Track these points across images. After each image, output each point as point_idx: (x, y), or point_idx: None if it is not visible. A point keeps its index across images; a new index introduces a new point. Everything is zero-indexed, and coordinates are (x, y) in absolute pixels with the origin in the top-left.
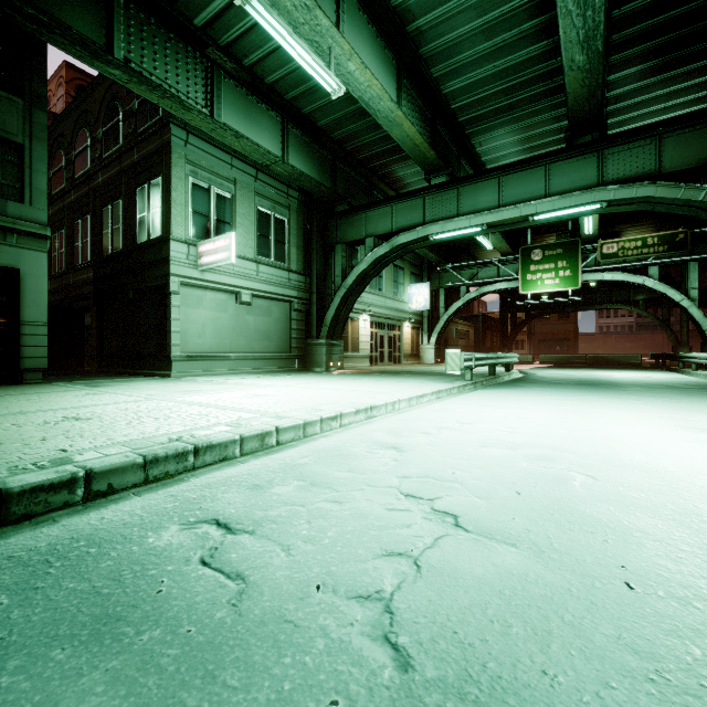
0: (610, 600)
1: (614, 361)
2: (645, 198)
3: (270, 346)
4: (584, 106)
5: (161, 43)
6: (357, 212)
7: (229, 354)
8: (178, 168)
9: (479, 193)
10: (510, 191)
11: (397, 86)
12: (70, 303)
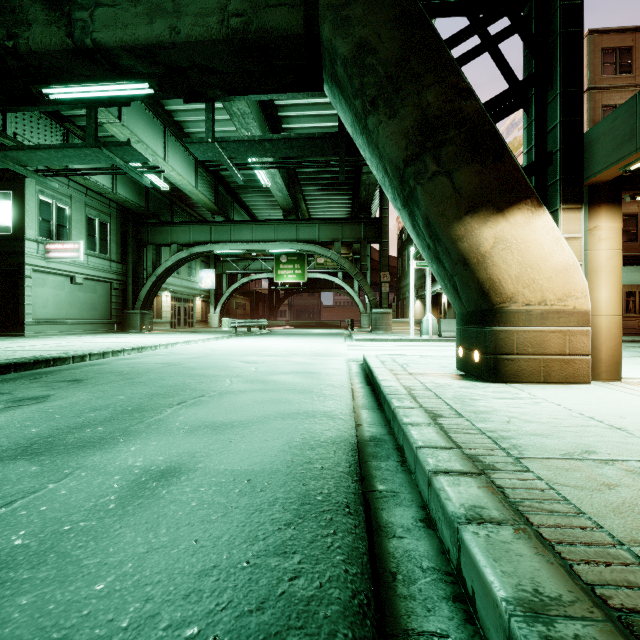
0: (234, 351)
1: (328, 325)
2: (312, 251)
3: (95, 314)
4: (287, 207)
5: (36, 120)
6: (164, 225)
7: (66, 320)
8: (30, 188)
9: (243, 231)
10: (258, 234)
11: (195, 173)
12: None
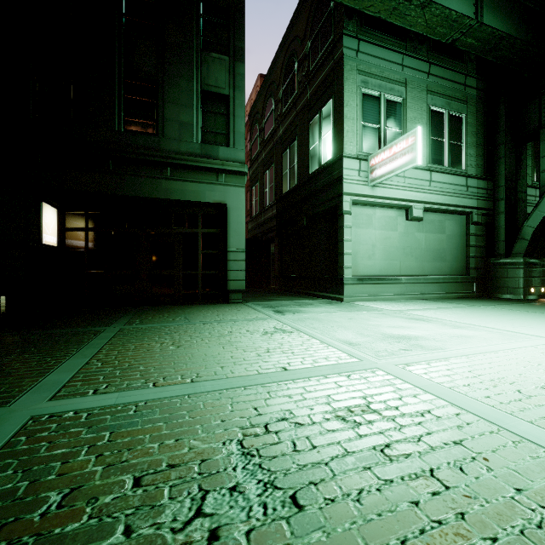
0: None
1: None
2: None
3: (442, 267)
4: None
5: None
6: None
7: (399, 276)
8: (349, 81)
9: None
10: None
11: None
12: (261, 236)
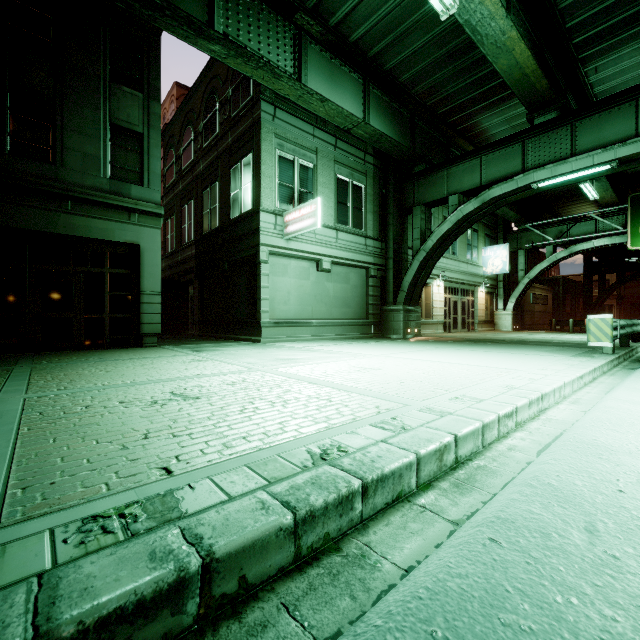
0: None
1: None
2: None
3: (347, 312)
4: None
5: (255, 15)
6: (437, 170)
7: (311, 320)
8: (266, 142)
9: (605, 124)
10: None
11: (505, 6)
12: (178, 277)
